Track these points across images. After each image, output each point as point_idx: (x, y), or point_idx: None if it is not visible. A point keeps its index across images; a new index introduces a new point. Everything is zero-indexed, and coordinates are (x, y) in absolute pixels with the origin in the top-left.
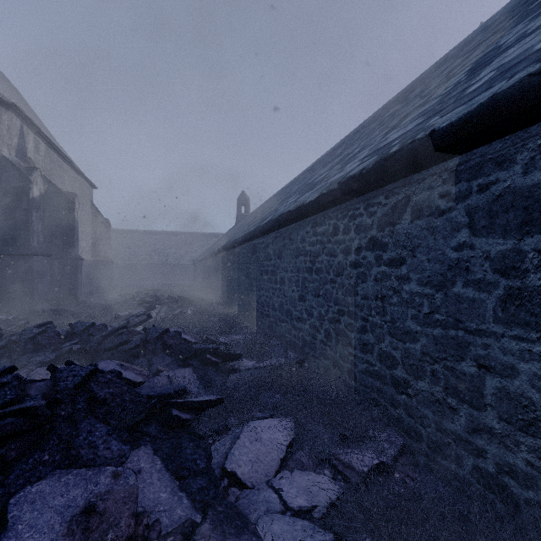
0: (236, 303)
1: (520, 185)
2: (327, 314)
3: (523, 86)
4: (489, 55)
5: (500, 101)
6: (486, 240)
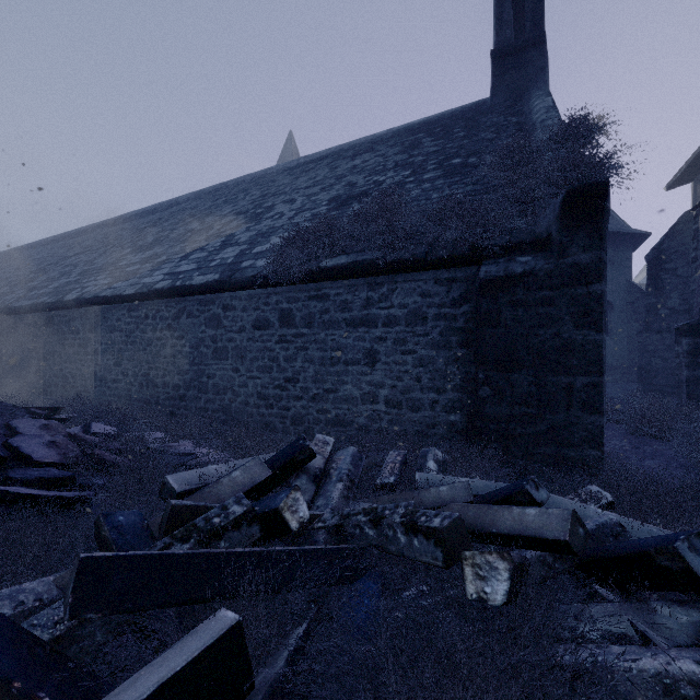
0: (8, 386)
1: (217, 312)
2: (141, 372)
3: (213, 283)
4: (230, 239)
5: (209, 284)
6: (209, 330)
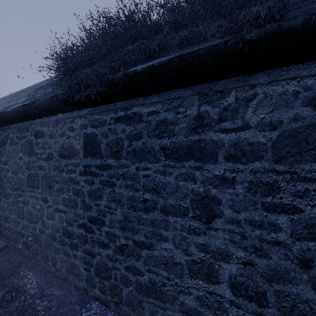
0: None
1: (30, 139)
2: None
3: (21, 108)
4: None
5: (18, 109)
6: (25, 157)
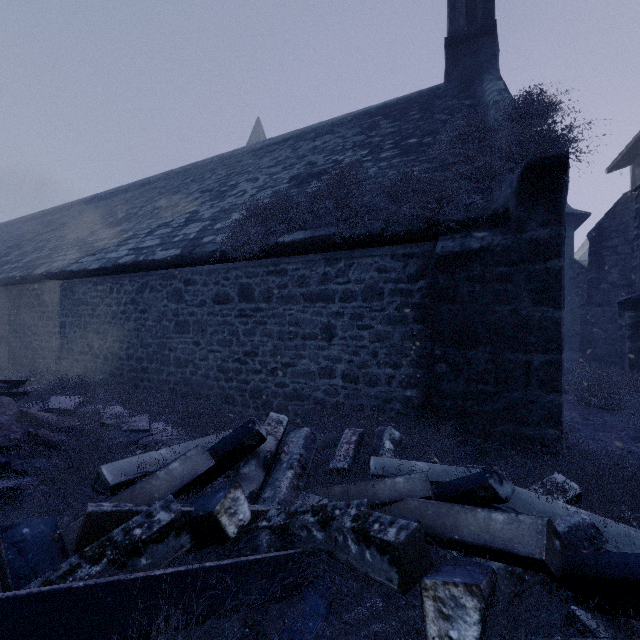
0: None
1: (178, 287)
2: (106, 344)
3: (174, 258)
4: (194, 215)
5: (170, 259)
6: (171, 304)
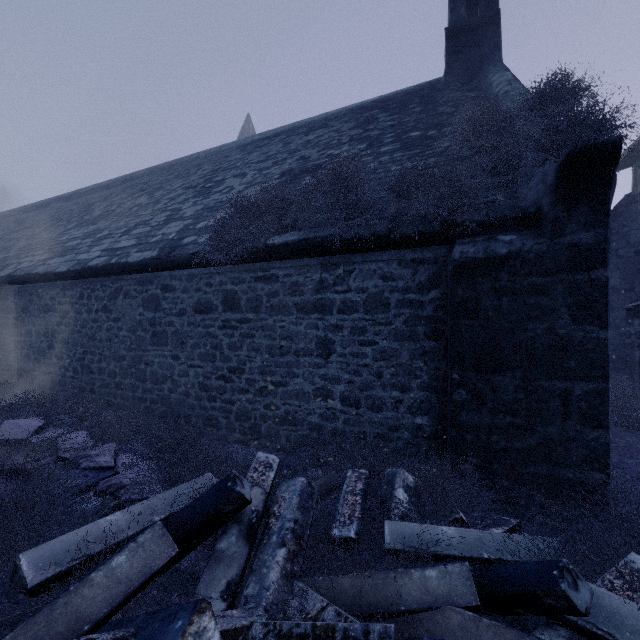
0: None
1: (155, 293)
2: (75, 356)
3: (150, 261)
4: (175, 213)
5: (145, 262)
6: (147, 312)
